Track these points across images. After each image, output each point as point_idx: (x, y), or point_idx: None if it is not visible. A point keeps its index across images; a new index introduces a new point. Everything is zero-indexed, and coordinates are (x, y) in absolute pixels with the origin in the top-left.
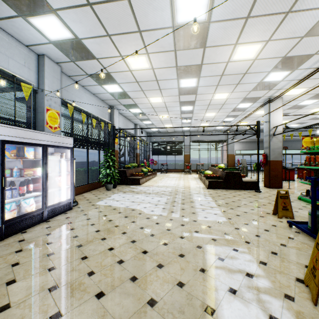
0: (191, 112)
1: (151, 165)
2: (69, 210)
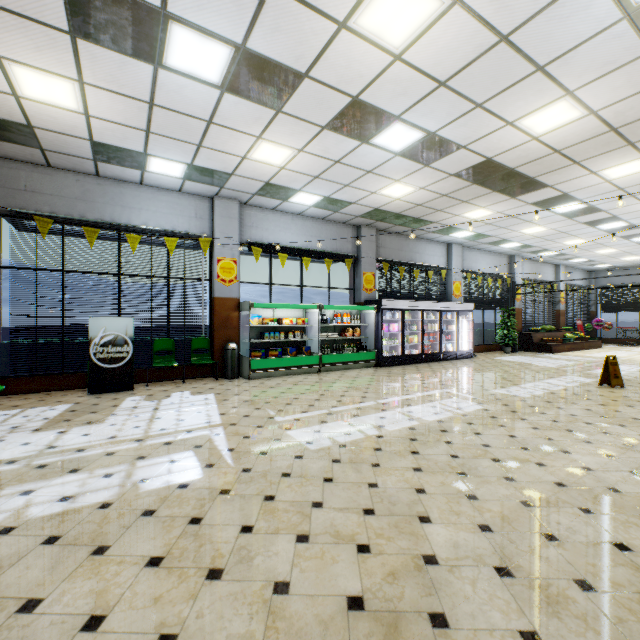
0: None
1: (599, 330)
2: (470, 358)
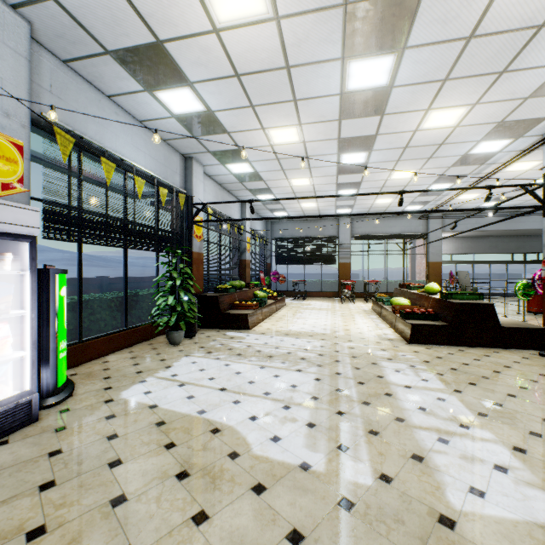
0: (361, 169)
1: (274, 283)
2: (21, 427)
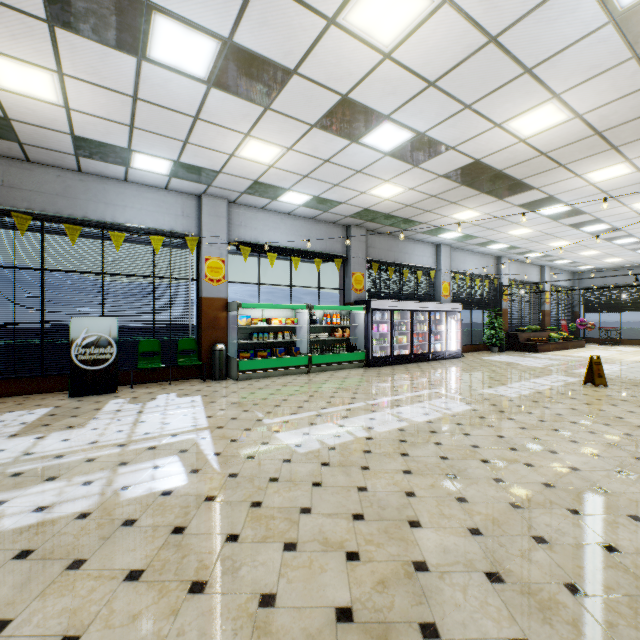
0: None
1: (582, 330)
2: (458, 358)
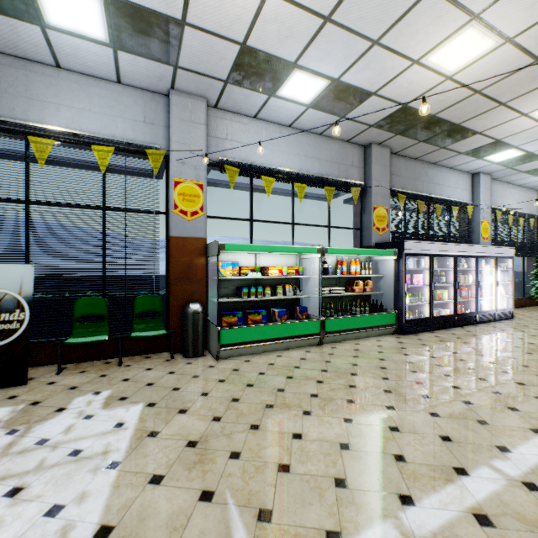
0: None
1: None
2: (510, 319)
